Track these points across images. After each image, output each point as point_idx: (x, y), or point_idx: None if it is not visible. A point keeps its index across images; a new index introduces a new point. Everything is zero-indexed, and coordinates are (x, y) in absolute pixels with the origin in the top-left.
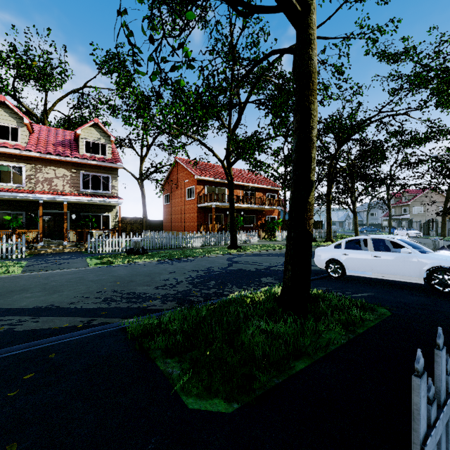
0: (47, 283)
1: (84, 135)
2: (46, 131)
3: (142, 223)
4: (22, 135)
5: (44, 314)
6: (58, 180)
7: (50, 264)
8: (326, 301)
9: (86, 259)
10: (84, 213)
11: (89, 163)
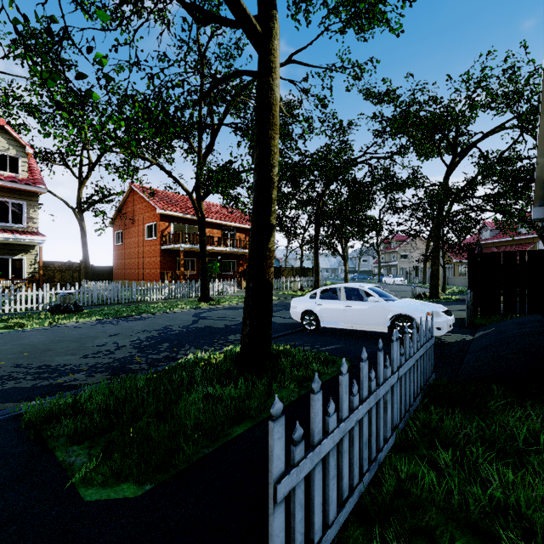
0: None
1: None
2: None
3: (79, 270)
4: None
5: None
6: None
7: None
8: (290, 357)
9: None
10: None
11: None
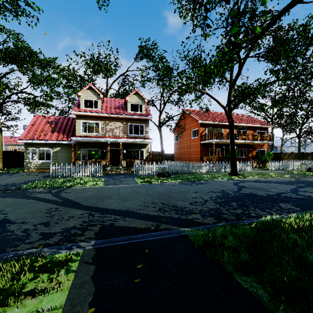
0: (119, 193)
1: (130, 100)
2: (109, 100)
3: (162, 155)
4: (99, 104)
5: (127, 216)
6: (116, 129)
7: (116, 180)
8: None
9: (134, 179)
10: (130, 149)
11: (133, 117)
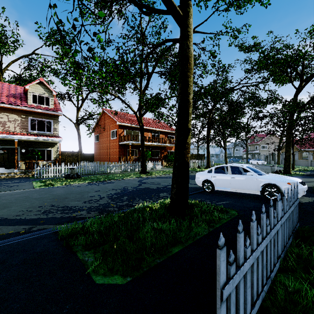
0: None
1: (31, 90)
2: (0, 85)
3: (77, 156)
4: None
5: None
6: (10, 123)
7: (2, 186)
8: (199, 208)
9: (32, 183)
10: (31, 148)
11: (36, 111)
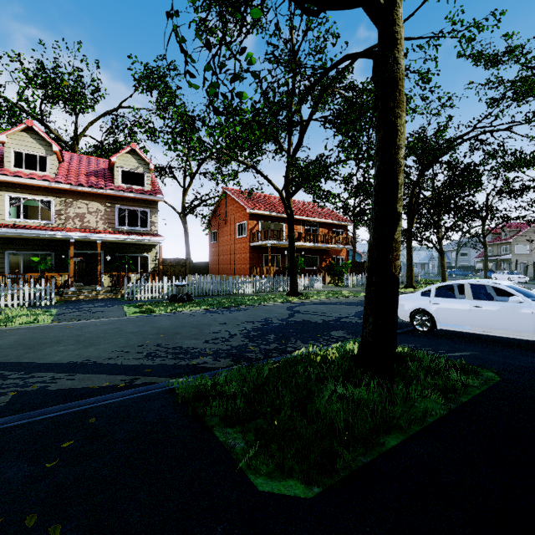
0: (81, 335)
1: (119, 163)
2: (77, 159)
3: (185, 266)
4: (51, 164)
5: (80, 371)
6: (90, 215)
7: (83, 312)
8: (416, 362)
9: (123, 307)
10: (119, 253)
11: (126, 196)
